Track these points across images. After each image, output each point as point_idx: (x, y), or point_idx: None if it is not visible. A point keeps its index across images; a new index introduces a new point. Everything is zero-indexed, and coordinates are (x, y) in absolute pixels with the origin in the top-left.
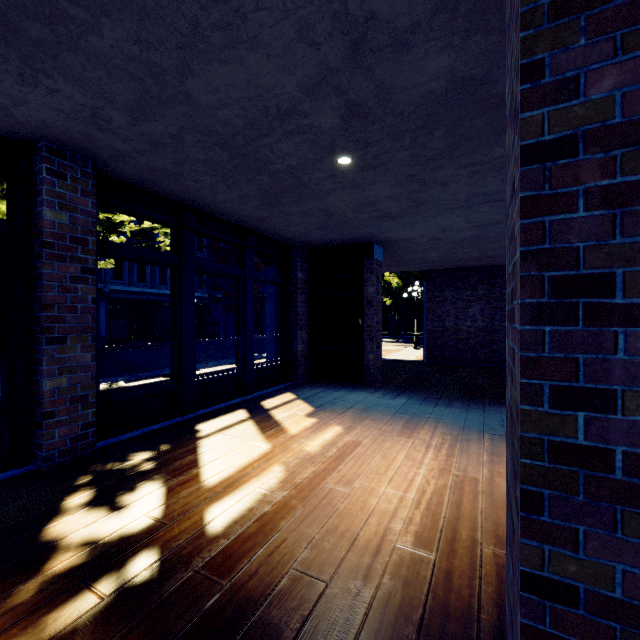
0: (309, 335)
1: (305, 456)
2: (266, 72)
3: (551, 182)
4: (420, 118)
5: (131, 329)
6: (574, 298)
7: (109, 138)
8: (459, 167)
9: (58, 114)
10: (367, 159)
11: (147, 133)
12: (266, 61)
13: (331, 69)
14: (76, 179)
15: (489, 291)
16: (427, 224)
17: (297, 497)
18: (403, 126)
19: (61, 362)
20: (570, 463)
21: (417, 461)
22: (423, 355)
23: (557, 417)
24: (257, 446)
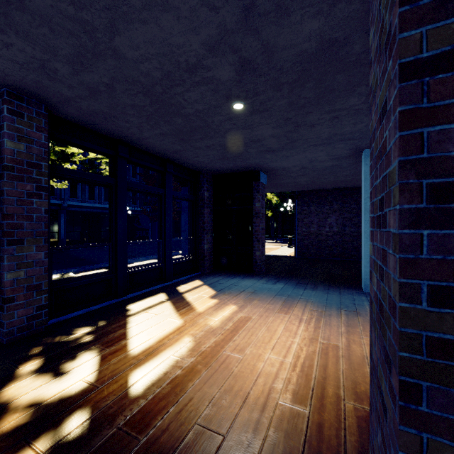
0: (213, 238)
1: (209, 329)
2: (177, 32)
3: (429, 96)
4: (296, 73)
5: (83, 233)
6: (452, 203)
7: (56, 85)
8: (323, 113)
9: (14, 65)
10: (255, 105)
11: (86, 82)
12: (176, 22)
13: (228, 30)
14: (32, 118)
15: (341, 206)
16: (298, 157)
17: (202, 362)
18: (283, 79)
19: (19, 259)
20: (448, 358)
21: (293, 332)
22: (295, 252)
23: (435, 314)
24: (172, 321)
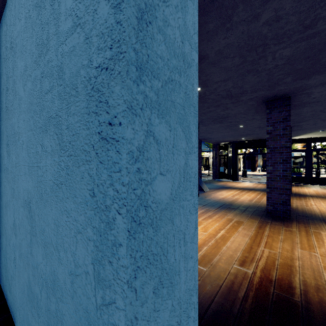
0: None
1: None
2: None
3: None
4: None
5: None
6: None
7: None
8: (323, 32)
9: None
10: None
11: None
12: None
13: None
14: None
15: None
16: None
17: None
18: None
19: None
20: None
21: None
22: None
23: None
24: None
